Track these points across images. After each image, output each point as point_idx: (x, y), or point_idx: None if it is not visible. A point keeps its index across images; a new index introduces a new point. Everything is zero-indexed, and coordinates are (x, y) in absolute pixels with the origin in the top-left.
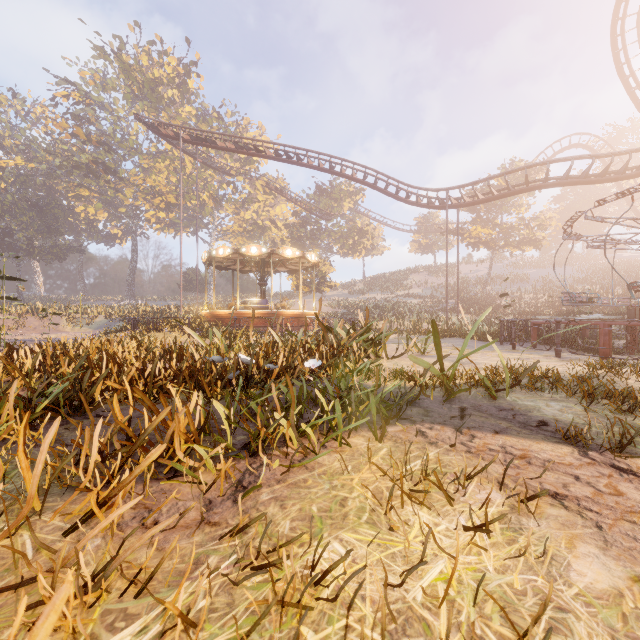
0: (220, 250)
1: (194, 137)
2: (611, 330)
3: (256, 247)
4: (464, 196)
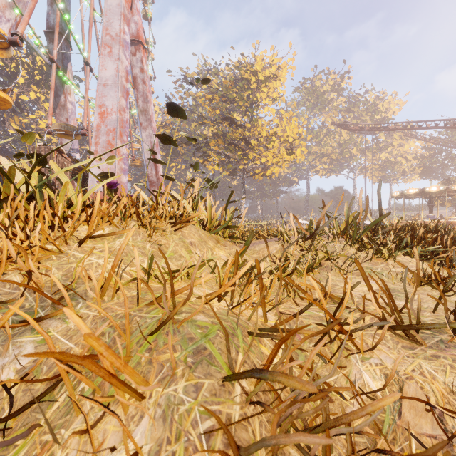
0: (410, 190)
1: (372, 127)
2: None
3: (435, 187)
4: None
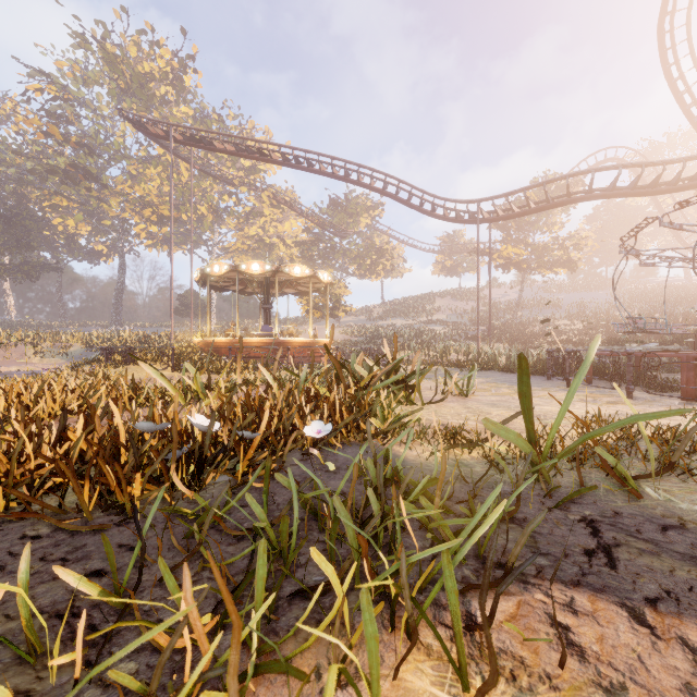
0: (215, 267)
1: (188, 137)
2: (696, 364)
3: (258, 264)
4: (497, 209)
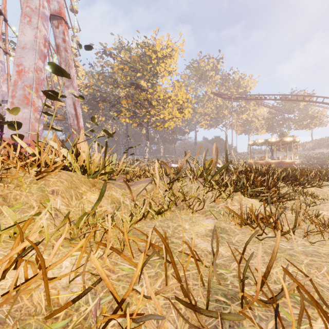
0: (259, 140)
1: (236, 97)
2: None
3: (274, 138)
4: None
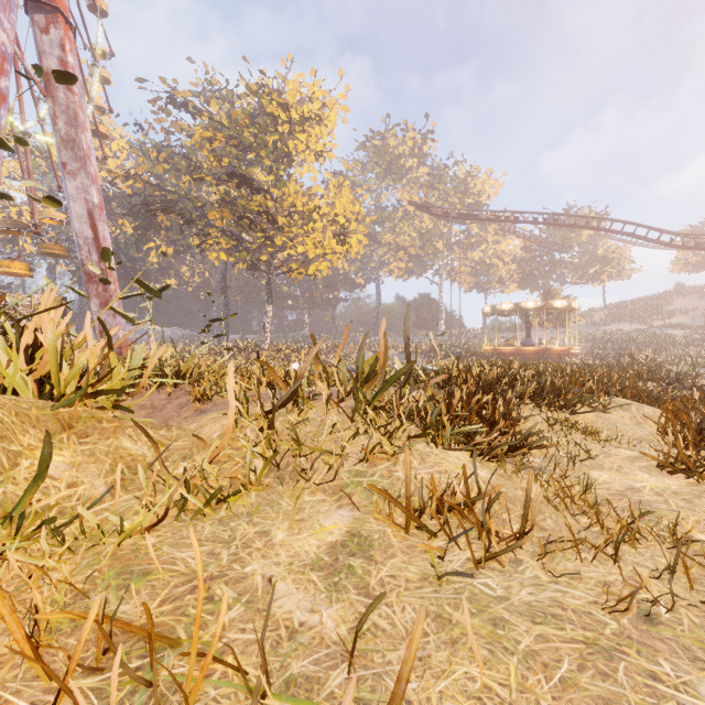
0: (503, 305)
1: (460, 214)
2: None
3: (533, 302)
4: None
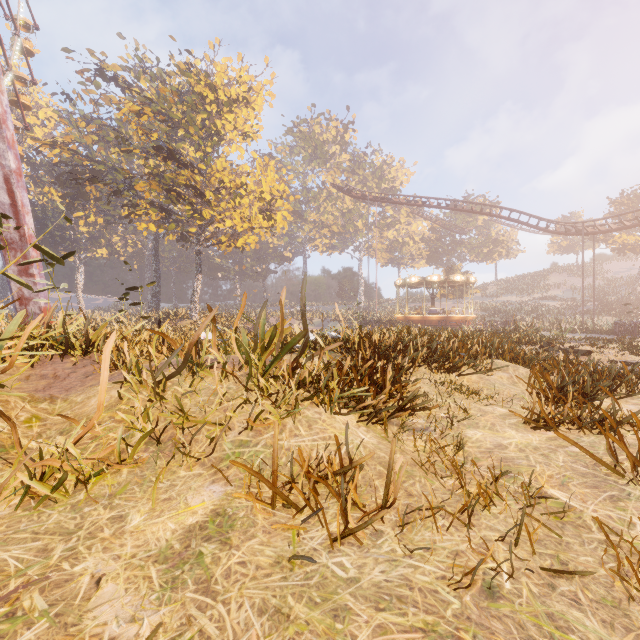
0: (412, 278)
1: (376, 197)
2: None
3: (437, 276)
4: (598, 226)
